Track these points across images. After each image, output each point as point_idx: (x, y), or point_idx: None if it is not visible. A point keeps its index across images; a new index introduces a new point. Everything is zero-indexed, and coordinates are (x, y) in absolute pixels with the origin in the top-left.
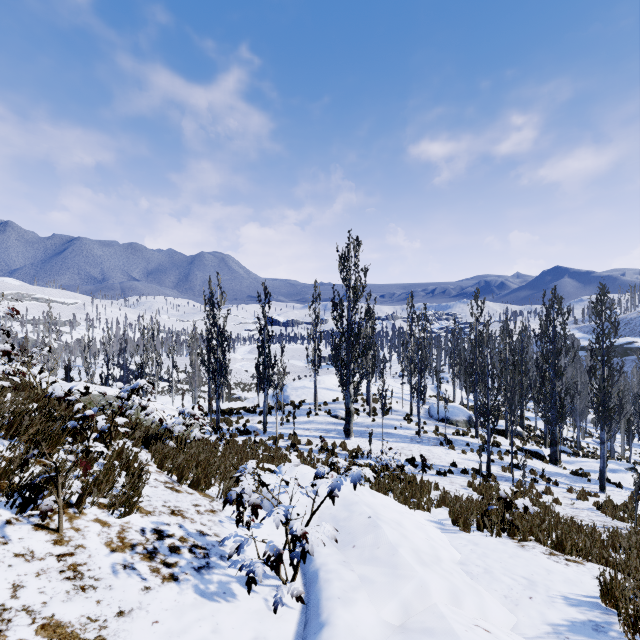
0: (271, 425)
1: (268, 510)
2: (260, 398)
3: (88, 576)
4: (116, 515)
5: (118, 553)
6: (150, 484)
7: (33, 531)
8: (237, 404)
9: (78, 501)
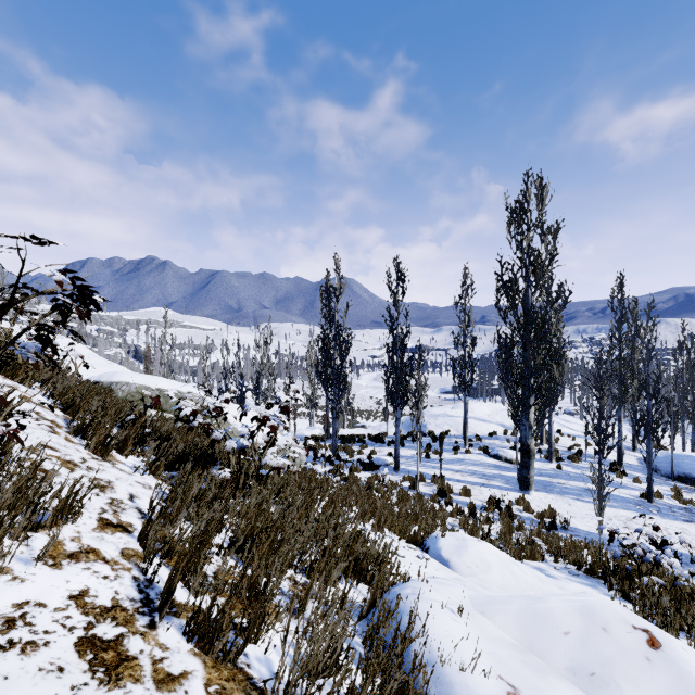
0: (404, 460)
1: None
2: (388, 425)
3: None
4: None
5: None
6: (20, 628)
7: None
8: (360, 431)
9: None
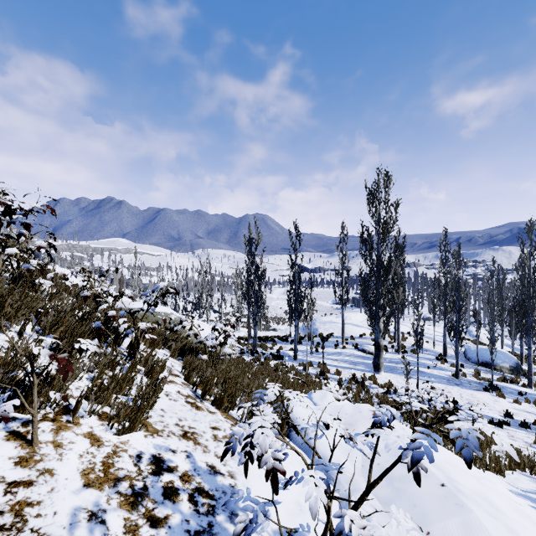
0: (301, 353)
1: (298, 444)
2: (291, 329)
3: (31, 527)
4: (115, 430)
5: (92, 490)
6: (170, 396)
7: (3, 441)
8: (272, 333)
9: (75, 408)
